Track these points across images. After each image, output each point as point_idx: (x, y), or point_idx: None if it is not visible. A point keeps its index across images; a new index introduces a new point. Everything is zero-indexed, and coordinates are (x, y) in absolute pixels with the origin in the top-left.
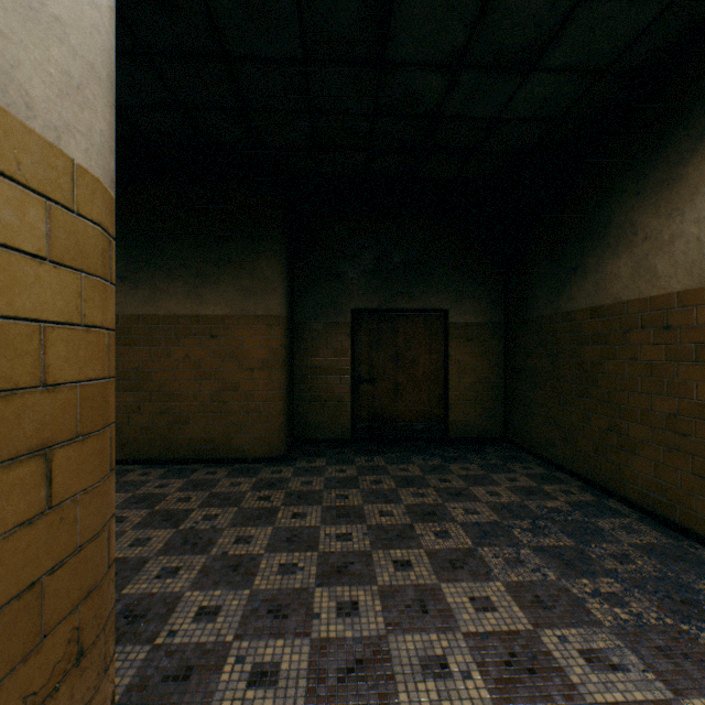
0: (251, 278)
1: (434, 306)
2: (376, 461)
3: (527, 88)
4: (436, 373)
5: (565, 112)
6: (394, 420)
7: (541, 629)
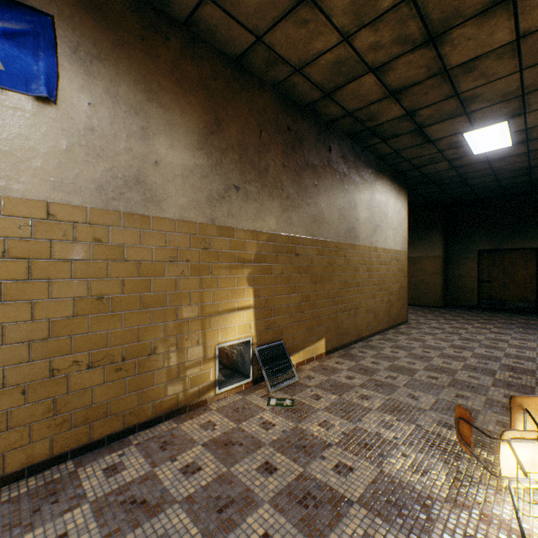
0: (428, 243)
1: (527, 246)
2: (483, 312)
3: (534, 176)
4: (529, 279)
5: None
6: (502, 300)
7: (493, 328)
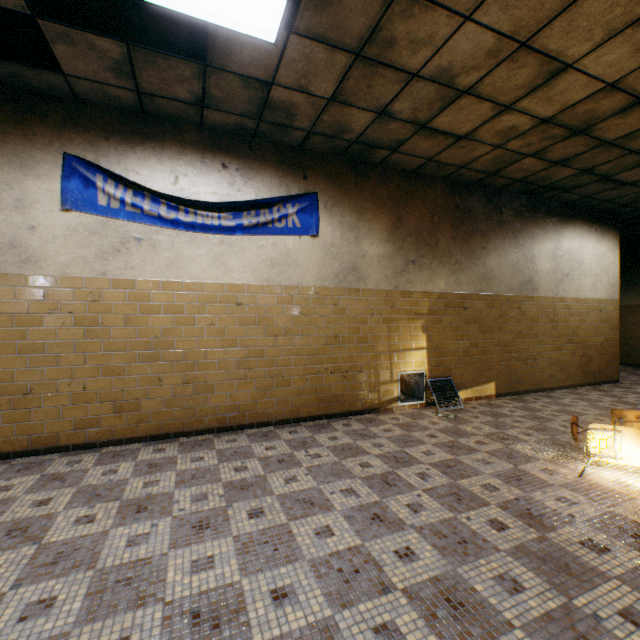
0: None
1: None
2: None
3: None
4: None
5: None
6: None
7: None
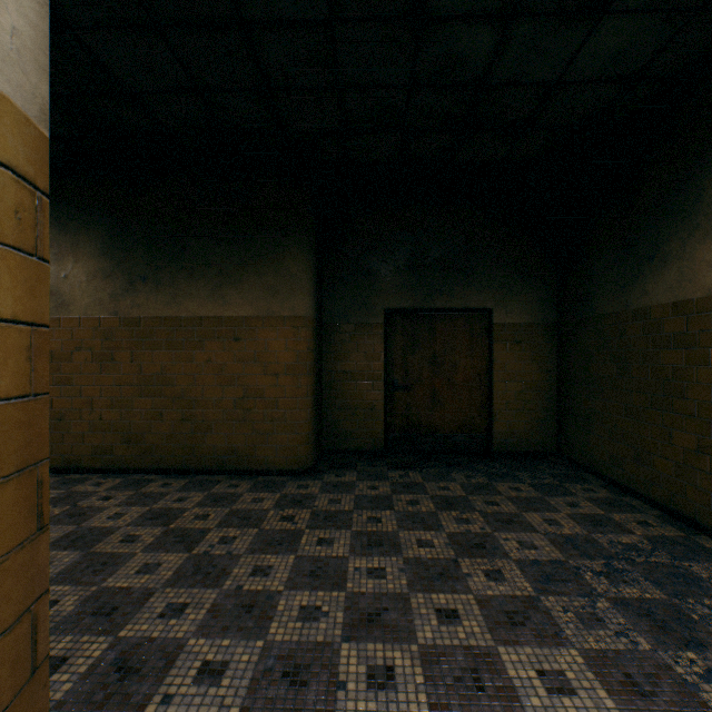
0: (276, 276)
1: (476, 305)
2: (411, 476)
3: (596, 39)
4: (479, 380)
5: (642, 69)
6: (432, 430)
7: None
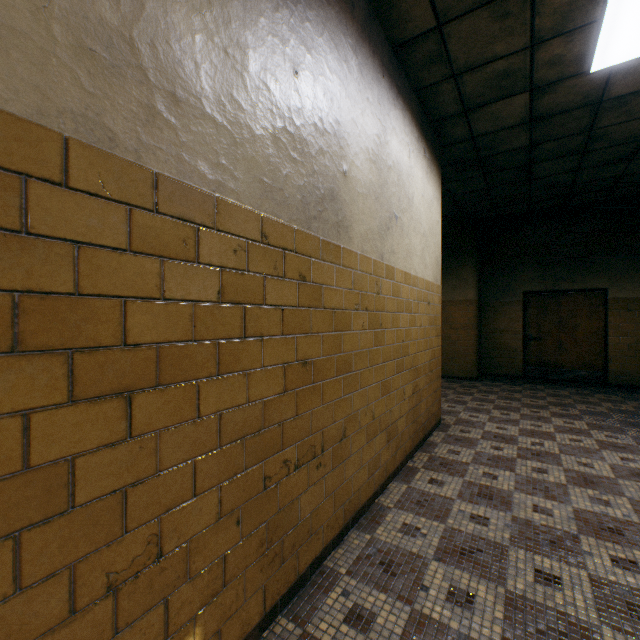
0: (456, 280)
1: (593, 287)
2: (537, 387)
3: (634, 164)
4: (596, 335)
5: None
6: (557, 366)
7: (592, 430)
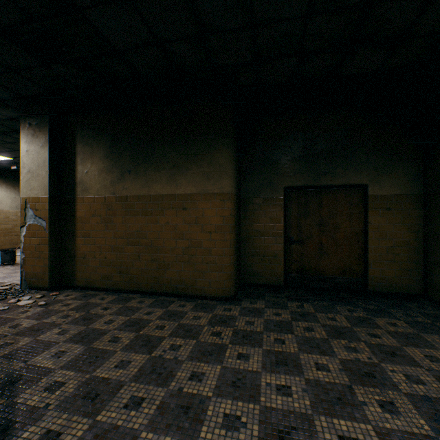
0: (209, 166)
1: (354, 182)
2: (305, 307)
3: None
4: (356, 237)
5: None
6: (319, 273)
7: None
